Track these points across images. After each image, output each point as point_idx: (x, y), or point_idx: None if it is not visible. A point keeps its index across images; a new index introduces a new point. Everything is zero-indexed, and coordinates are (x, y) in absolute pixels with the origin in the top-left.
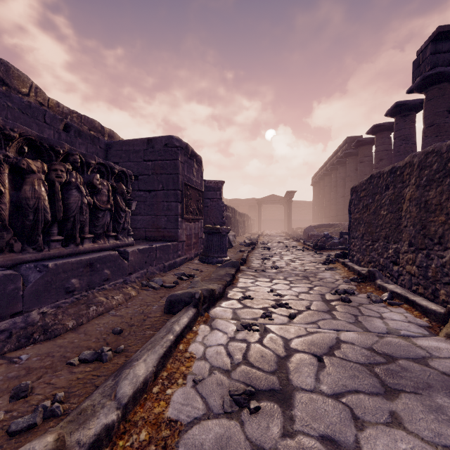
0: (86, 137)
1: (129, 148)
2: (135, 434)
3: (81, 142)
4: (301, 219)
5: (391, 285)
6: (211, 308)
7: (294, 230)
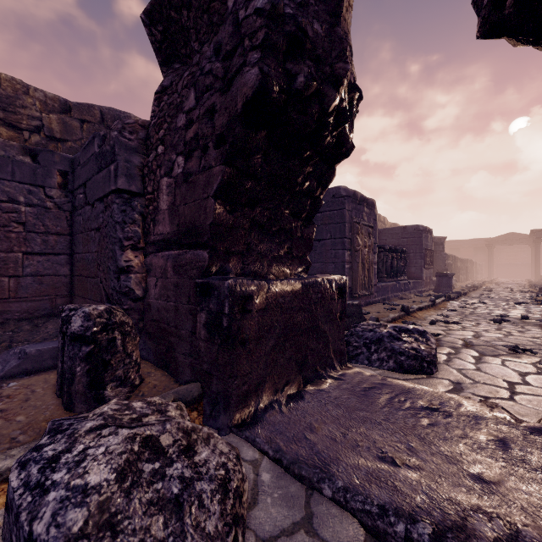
0: None
1: (392, 232)
2: (441, 306)
3: None
4: None
5: None
6: (449, 301)
7: None
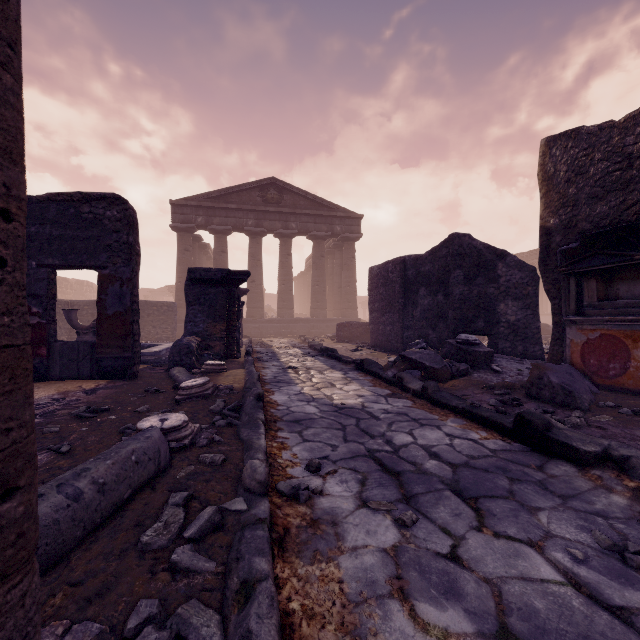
0: None
1: None
2: None
3: None
4: None
5: None
6: None
7: None
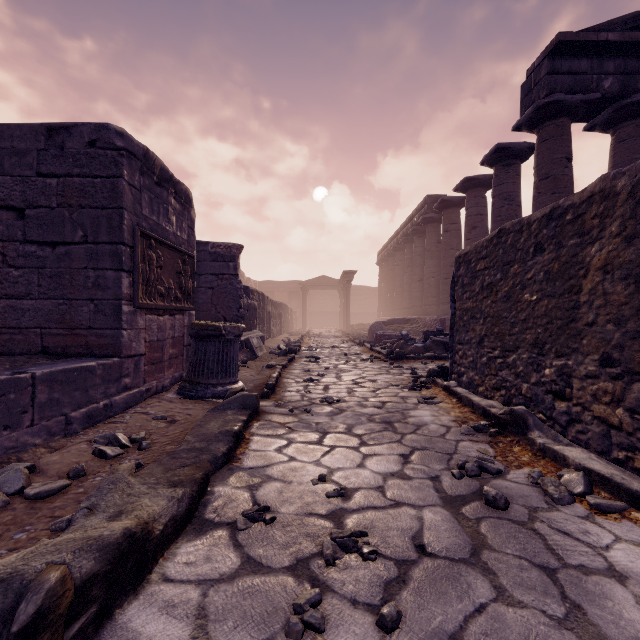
0: None
1: None
2: None
3: None
4: (363, 311)
5: (572, 448)
6: (118, 607)
7: (354, 327)
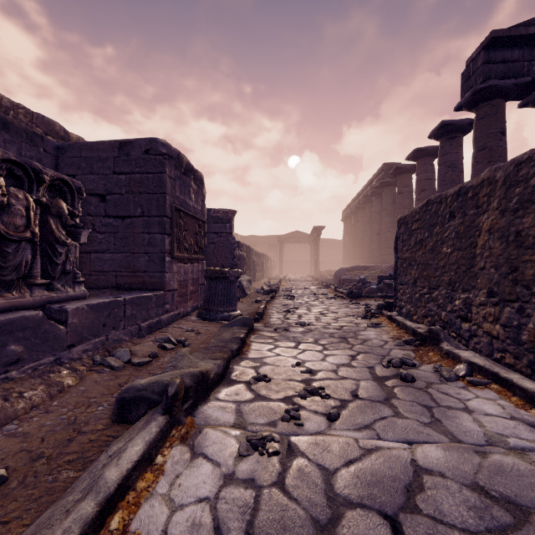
0: (19, 132)
1: (91, 153)
2: None
3: (9, 139)
4: (330, 260)
5: (465, 351)
6: (199, 405)
7: (322, 273)
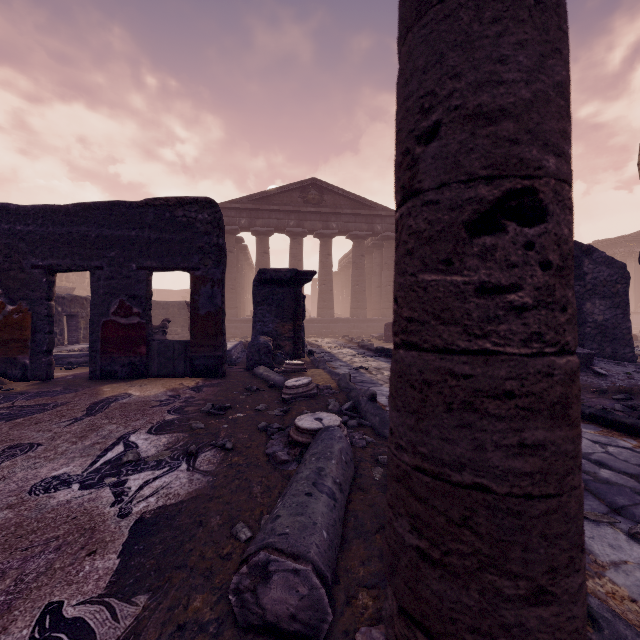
0: None
1: None
2: None
3: None
4: None
5: None
6: None
7: None
